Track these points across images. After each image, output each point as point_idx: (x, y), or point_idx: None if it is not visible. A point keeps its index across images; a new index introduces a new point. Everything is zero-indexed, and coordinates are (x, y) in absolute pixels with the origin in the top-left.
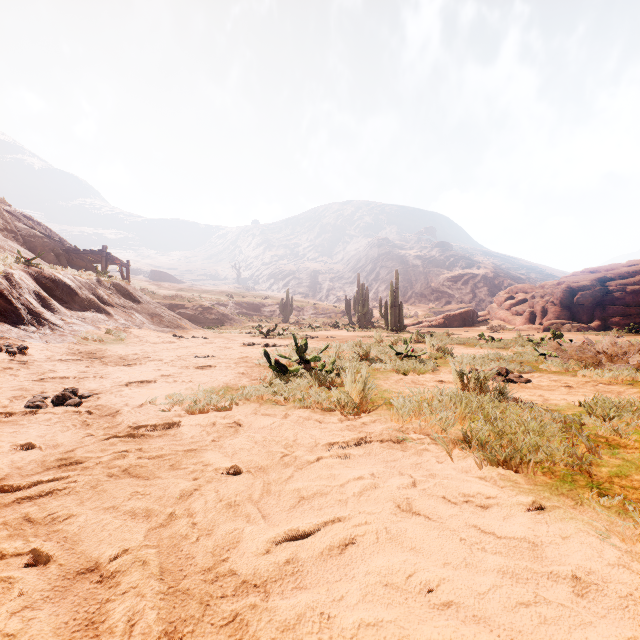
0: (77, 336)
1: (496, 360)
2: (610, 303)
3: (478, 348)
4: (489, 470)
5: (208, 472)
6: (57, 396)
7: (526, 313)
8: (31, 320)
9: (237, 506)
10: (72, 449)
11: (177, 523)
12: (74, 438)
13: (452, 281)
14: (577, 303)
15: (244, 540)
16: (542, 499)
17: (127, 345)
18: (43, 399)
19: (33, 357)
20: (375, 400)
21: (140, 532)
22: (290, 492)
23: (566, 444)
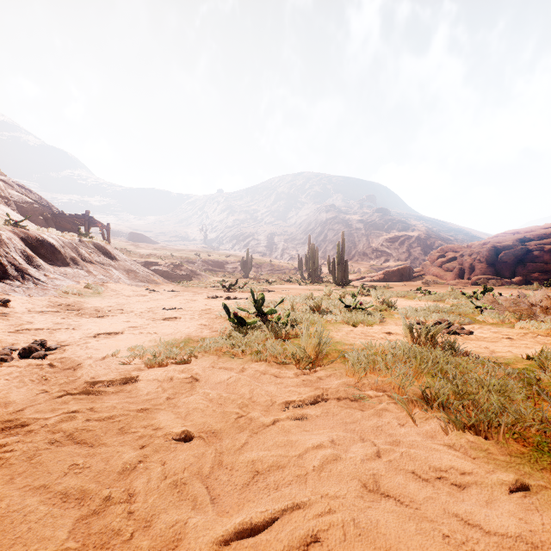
0: (58, 290)
1: (436, 312)
2: (530, 261)
3: (417, 301)
4: (456, 436)
5: (157, 438)
6: (24, 349)
7: (456, 269)
8: (16, 276)
9: (183, 485)
10: (22, 408)
11: (111, 511)
12: (27, 395)
13: (390, 242)
14: (501, 261)
15: (186, 538)
16: (523, 475)
17: (104, 298)
18: (8, 352)
19: (14, 309)
20: (329, 352)
21: (65, 525)
22: (243, 465)
23: (530, 404)
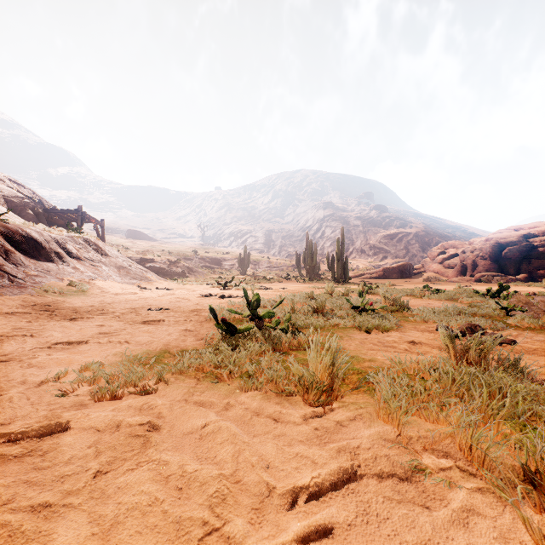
0: (37, 288)
1: (456, 314)
2: (535, 257)
3: (426, 299)
4: None
5: None
6: None
7: (458, 266)
8: None
9: None
10: None
11: None
12: None
13: (388, 239)
14: (505, 257)
15: None
16: None
17: (88, 296)
18: None
19: None
20: (345, 374)
21: None
22: None
23: None
